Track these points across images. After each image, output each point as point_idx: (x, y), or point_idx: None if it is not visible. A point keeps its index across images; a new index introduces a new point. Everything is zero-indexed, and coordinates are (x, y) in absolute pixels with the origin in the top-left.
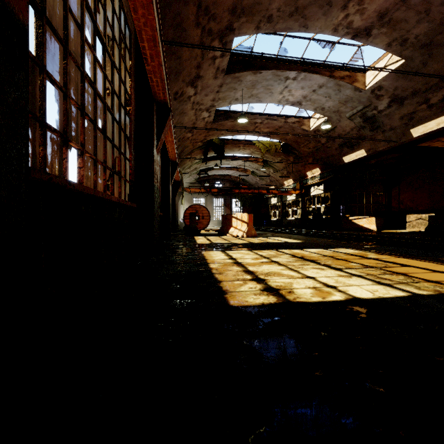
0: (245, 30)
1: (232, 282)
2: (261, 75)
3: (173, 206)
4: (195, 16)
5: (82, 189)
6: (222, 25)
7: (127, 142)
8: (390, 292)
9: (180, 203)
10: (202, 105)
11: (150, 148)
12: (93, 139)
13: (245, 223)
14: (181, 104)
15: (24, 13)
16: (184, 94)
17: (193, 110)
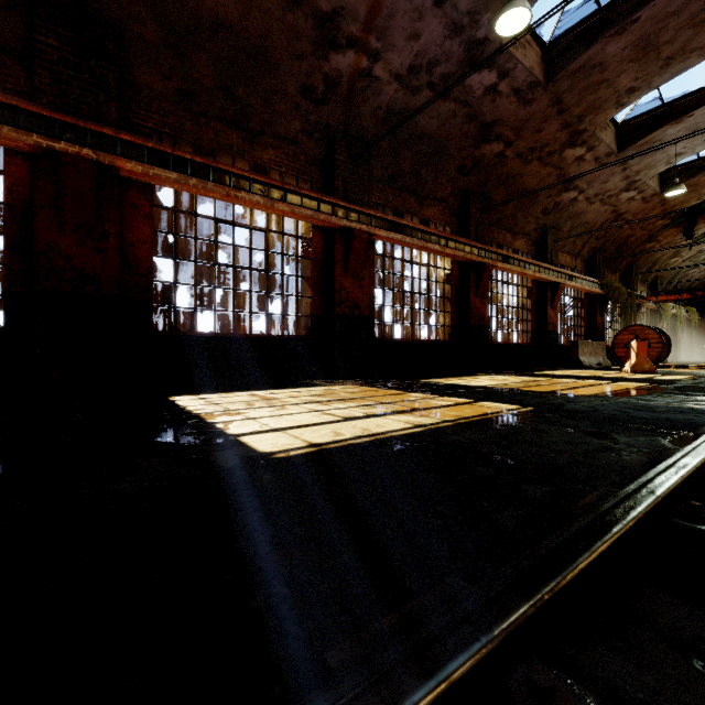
0: (601, 119)
1: (440, 379)
2: (696, 116)
3: (592, 330)
4: (521, 161)
5: (398, 340)
6: (562, 140)
7: (450, 300)
8: (477, 385)
9: (658, 320)
10: (610, 191)
11: (468, 299)
12: (411, 315)
13: (634, 354)
14: (564, 211)
15: (368, 313)
16: (560, 202)
17: (595, 204)
